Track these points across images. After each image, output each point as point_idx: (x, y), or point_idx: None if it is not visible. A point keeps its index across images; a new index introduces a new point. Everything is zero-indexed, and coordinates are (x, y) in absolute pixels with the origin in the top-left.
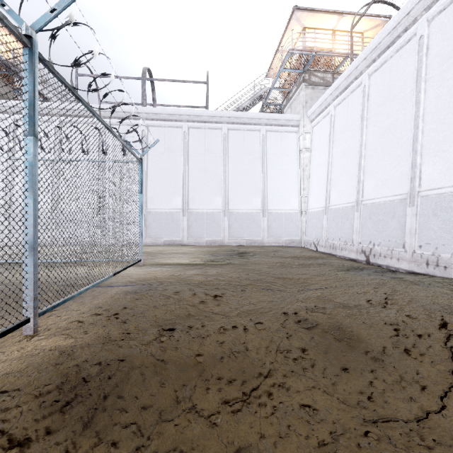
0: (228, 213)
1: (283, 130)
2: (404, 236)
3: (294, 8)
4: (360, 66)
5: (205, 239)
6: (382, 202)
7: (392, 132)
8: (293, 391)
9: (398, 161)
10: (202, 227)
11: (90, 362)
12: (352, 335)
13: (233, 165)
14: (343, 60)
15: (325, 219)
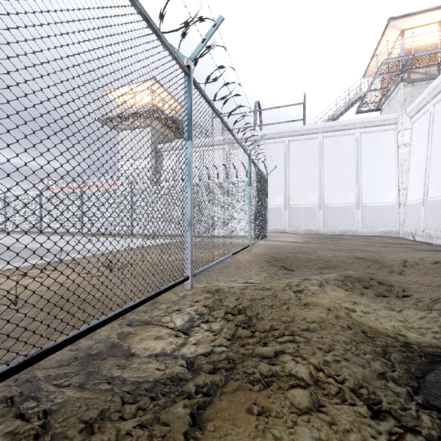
0: (323, 207)
1: (379, 130)
2: None
3: (388, 20)
4: None
5: (303, 228)
6: None
7: None
8: (344, 268)
9: None
10: (300, 219)
11: (275, 255)
12: (379, 260)
13: (328, 167)
14: None
15: (422, 211)
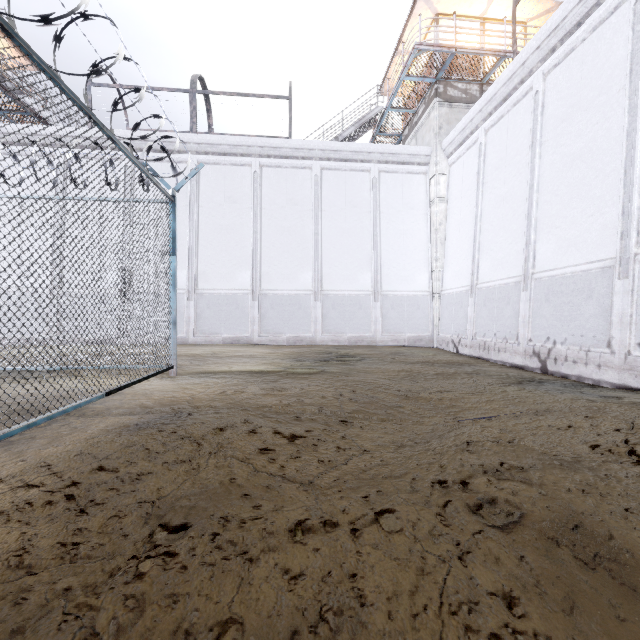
0: (322, 296)
1: (405, 170)
2: (609, 328)
3: None
4: (530, 60)
5: (287, 336)
6: (569, 273)
7: (586, 160)
8: None
9: (596, 207)
10: (282, 317)
11: None
12: (616, 550)
13: (330, 223)
14: (497, 62)
15: (471, 304)
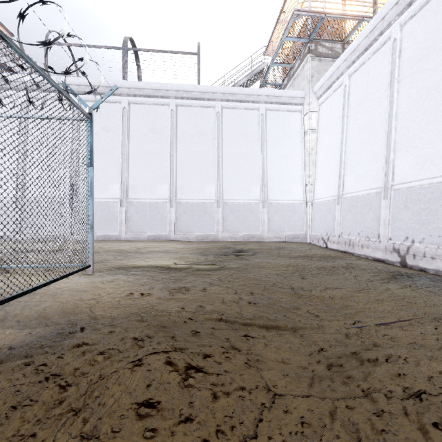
0: (223, 204)
1: (285, 109)
2: None
3: None
4: (389, 15)
5: (196, 234)
6: (426, 184)
7: (441, 90)
8: None
9: None
10: (192, 220)
11: None
12: None
13: (228, 148)
14: (356, 25)
15: (337, 210)
